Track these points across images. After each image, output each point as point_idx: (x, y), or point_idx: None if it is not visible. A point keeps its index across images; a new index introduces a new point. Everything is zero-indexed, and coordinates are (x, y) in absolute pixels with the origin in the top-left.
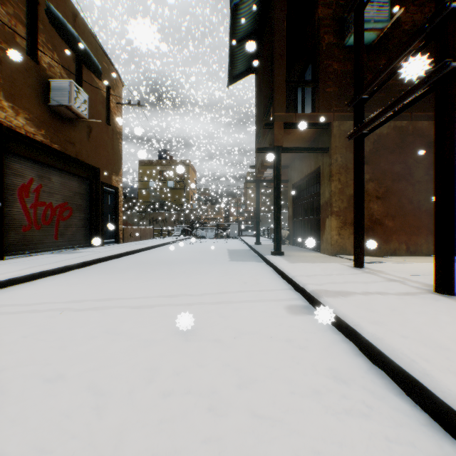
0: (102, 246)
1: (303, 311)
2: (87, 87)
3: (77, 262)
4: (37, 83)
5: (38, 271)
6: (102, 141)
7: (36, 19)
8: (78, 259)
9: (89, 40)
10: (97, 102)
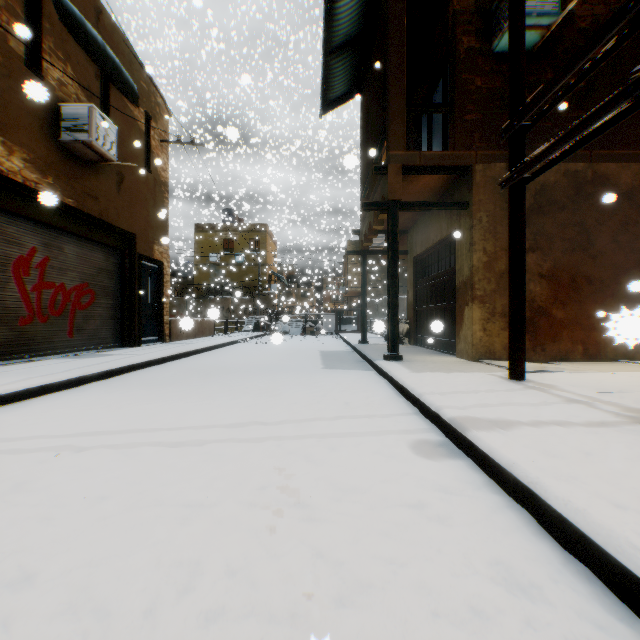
0: (139, 347)
1: (439, 451)
2: (117, 117)
3: (97, 371)
4: (41, 108)
5: (35, 386)
6: (140, 195)
7: (40, 14)
8: (99, 367)
9: (120, 48)
10: (131, 139)
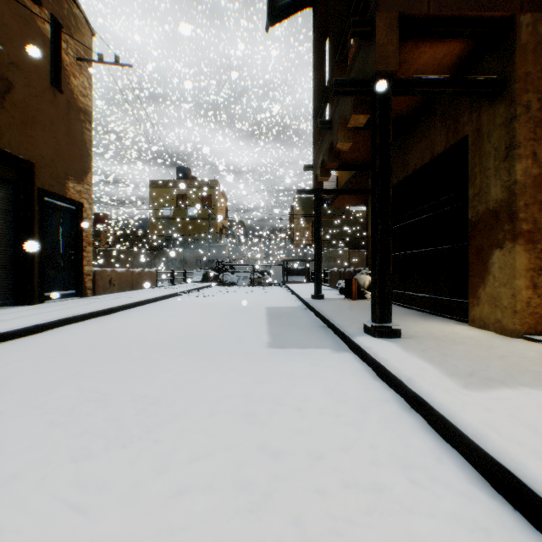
0: (38, 305)
1: None
2: (0, 4)
3: None
4: None
5: None
6: (43, 116)
7: None
8: None
9: None
10: (27, 42)
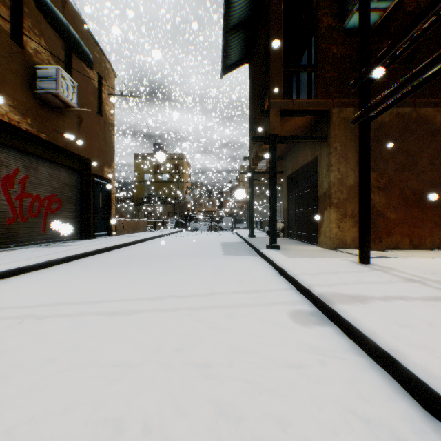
0: (93, 239)
1: (312, 319)
2: (78, 77)
3: (61, 257)
4: (22, 69)
5: (14, 268)
6: (94, 132)
7: (21, 2)
8: (62, 253)
9: (79, 28)
10: (88, 93)
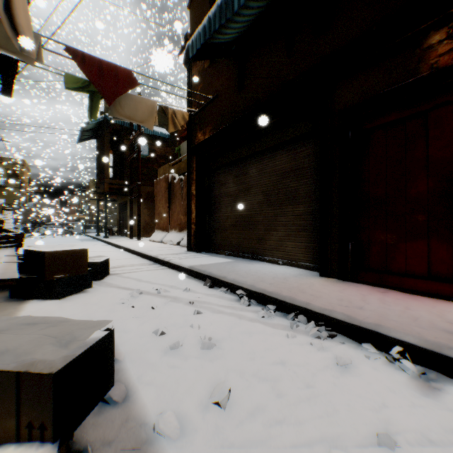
0: None
1: (107, 245)
2: None
3: None
4: None
5: None
6: None
7: None
8: None
9: None
10: None
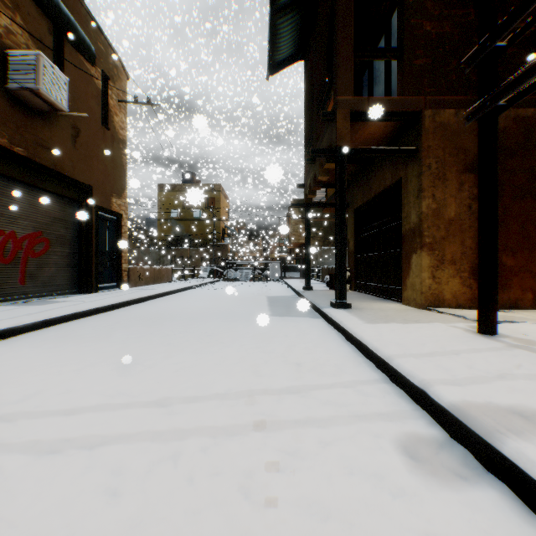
0: (95, 293)
1: (446, 461)
2: (73, 73)
3: (31, 321)
4: None
5: None
6: (97, 149)
7: None
8: (36, 316)
9: (75, 7)
10: (88, 96)
